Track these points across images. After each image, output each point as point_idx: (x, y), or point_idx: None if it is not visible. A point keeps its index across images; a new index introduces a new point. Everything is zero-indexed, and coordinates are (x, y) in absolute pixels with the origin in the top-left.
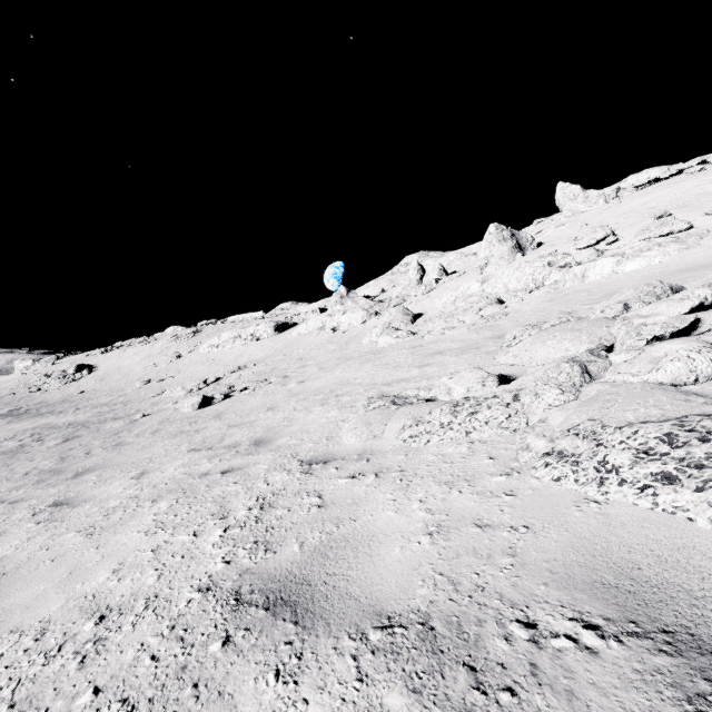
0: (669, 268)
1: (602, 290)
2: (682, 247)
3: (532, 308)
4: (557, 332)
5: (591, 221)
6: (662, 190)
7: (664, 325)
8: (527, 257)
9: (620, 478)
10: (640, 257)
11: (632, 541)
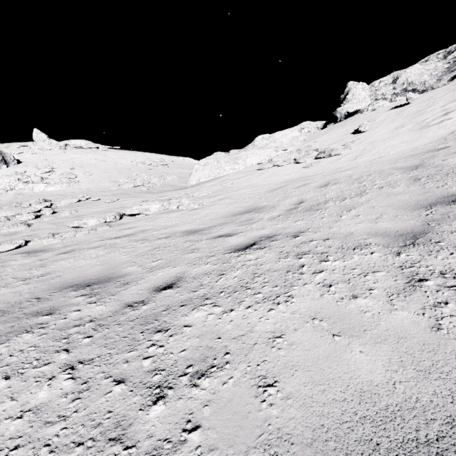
0: (59, 193)
1: (36, 197)
2: (68, 186)
3: (6, 199)
4: (7, 210)
5: (50, 158)
6: (81, 155)
7: (32, 210)
8: (10, 169)
9: (4, 230)
10: (54, 186)
11: (2, 233)
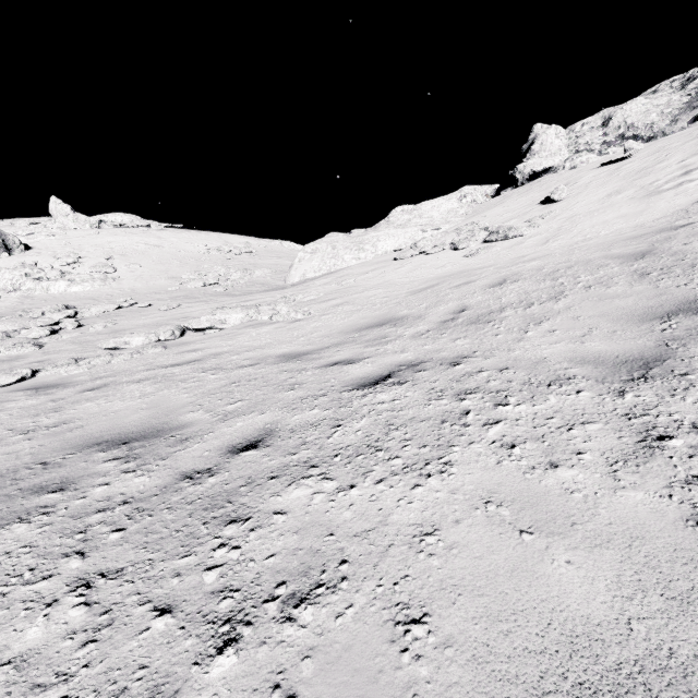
0: (88, 295)
1: (53, 301)
2: (102, 284)
3: (7, 306)
4: (7, 322)
5: (75, 242)
6: (123, 237)
7: (46, 322)
8: (14, 259)
9: (1, 352)
10: (81, 285)
11: None
